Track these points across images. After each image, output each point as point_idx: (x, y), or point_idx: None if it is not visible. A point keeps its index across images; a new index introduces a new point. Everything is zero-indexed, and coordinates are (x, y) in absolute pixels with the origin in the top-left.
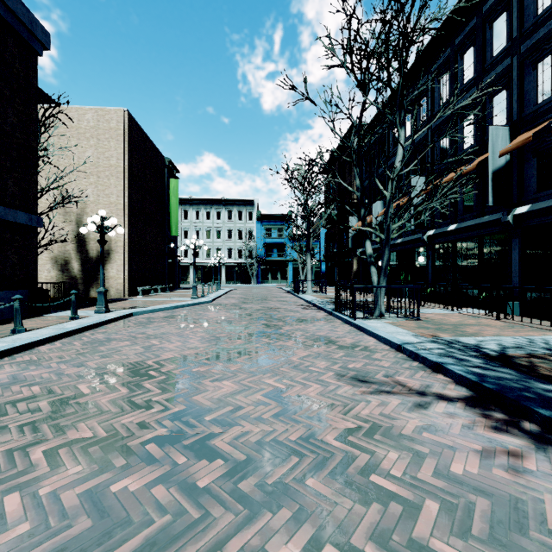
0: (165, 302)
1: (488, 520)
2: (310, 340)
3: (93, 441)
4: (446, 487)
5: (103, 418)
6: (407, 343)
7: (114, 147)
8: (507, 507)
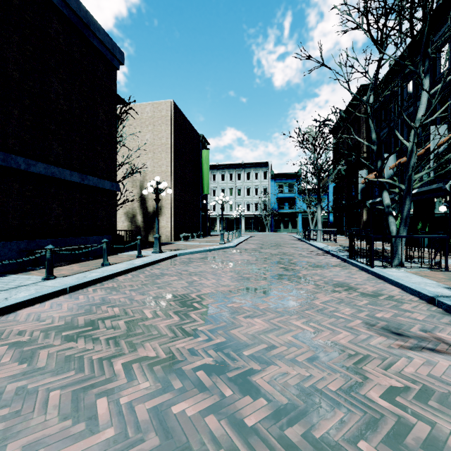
0: (200, 246)
1: None
2: (328, 285)
3: (156, 360)
4: None
5: (163, 341)
6: (441, 296)
7: (164, 130)
8: None
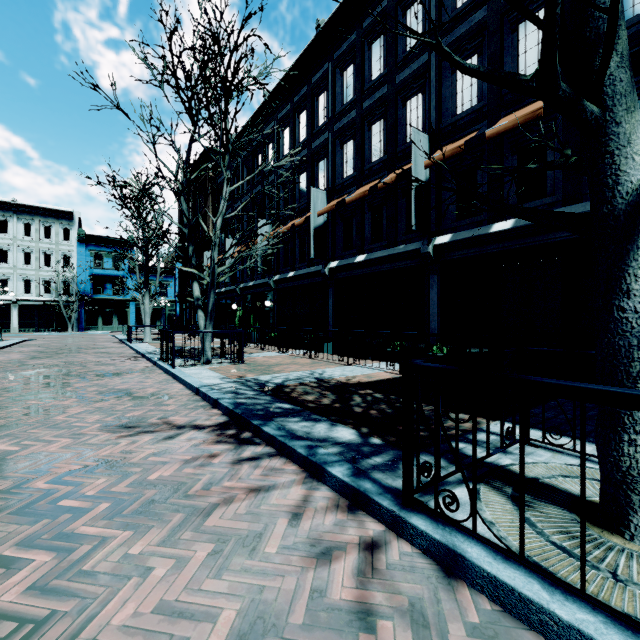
0: None
1: (145, 502)
2: (101, 395)
3: None
4: (131, 491)
5: None
6: (206, 386)
7: None
8: (170, 490)
